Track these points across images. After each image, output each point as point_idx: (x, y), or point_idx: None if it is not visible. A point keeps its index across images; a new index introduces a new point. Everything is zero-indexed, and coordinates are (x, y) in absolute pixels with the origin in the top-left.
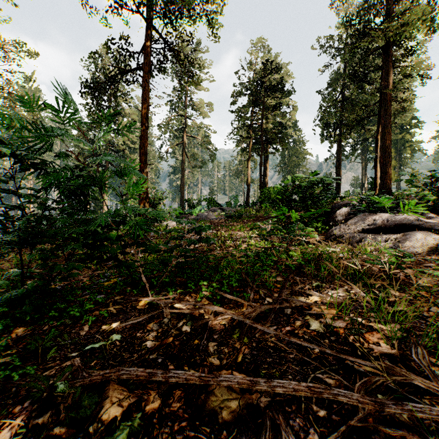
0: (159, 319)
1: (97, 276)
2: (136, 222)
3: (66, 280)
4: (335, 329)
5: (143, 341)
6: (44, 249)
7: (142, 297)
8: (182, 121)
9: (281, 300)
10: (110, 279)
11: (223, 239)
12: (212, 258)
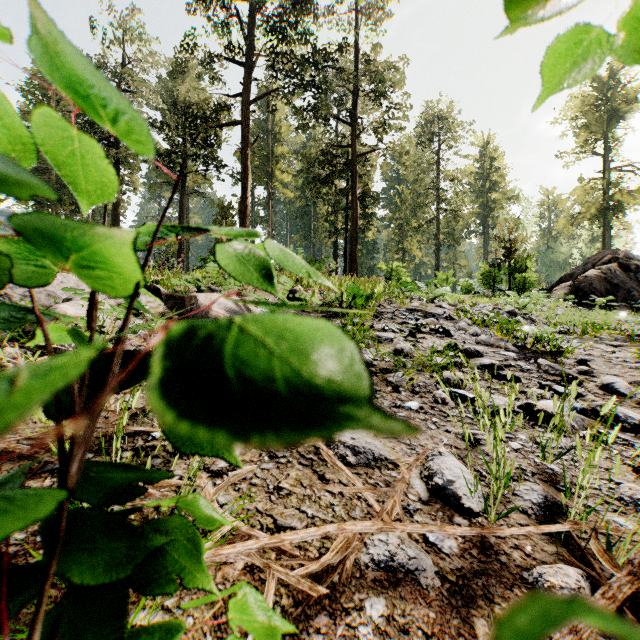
0: None
1: None
2: None
3: None
4: None
5: None
6: None
7: None
8: None
9: None
10: None
11: None
12: None
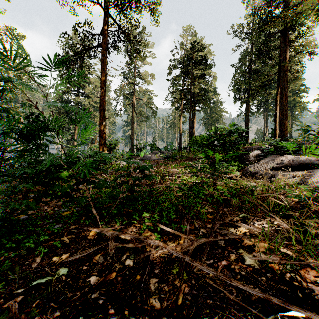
0: (105, 251)
1: (60, 206)
2: (87, 163)
3: (25, 213)
4: (270, 265)
5: (88, 276)
6: (10, 185)
7: (93, 227)
8: (132, 87)
9: (215, 233)
10: (67, 210)
11: (163, 175)
12: (153, 190)
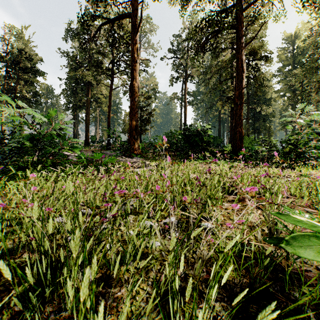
0: None
1: None
2: None
3: None
4: None
5: None
6: None
7: None
8: None
9: None
10: None
11: None
12: None
